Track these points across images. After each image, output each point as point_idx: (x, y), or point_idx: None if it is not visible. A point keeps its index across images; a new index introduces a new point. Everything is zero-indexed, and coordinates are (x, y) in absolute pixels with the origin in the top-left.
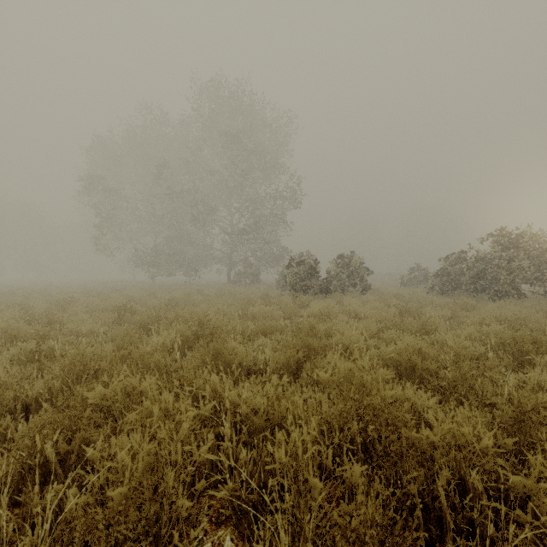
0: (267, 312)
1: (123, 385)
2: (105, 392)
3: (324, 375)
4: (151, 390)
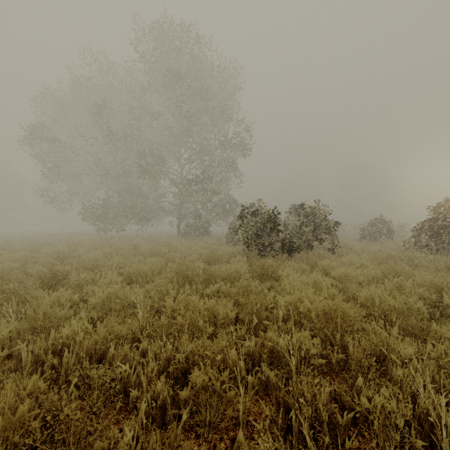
0: (202, 312)
1: None
2: None
3: None
4: None
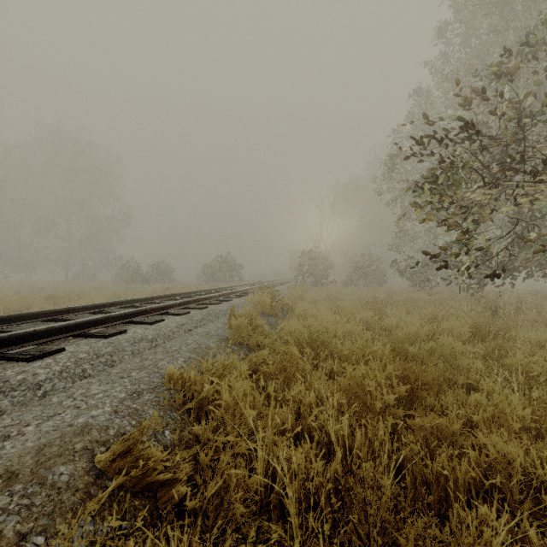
0: (116, 288)
1: (95, 293)
2: (93, 293)
3: (136, 290)
4: (106, 291)
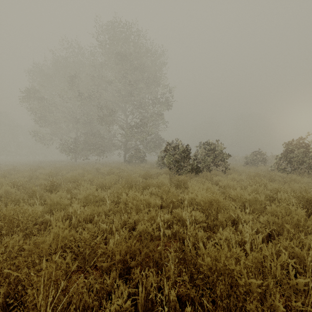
0: (142, 201)
1: None
2: None
3: None
4: None
